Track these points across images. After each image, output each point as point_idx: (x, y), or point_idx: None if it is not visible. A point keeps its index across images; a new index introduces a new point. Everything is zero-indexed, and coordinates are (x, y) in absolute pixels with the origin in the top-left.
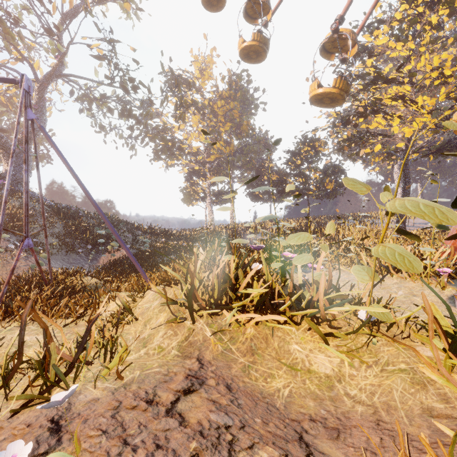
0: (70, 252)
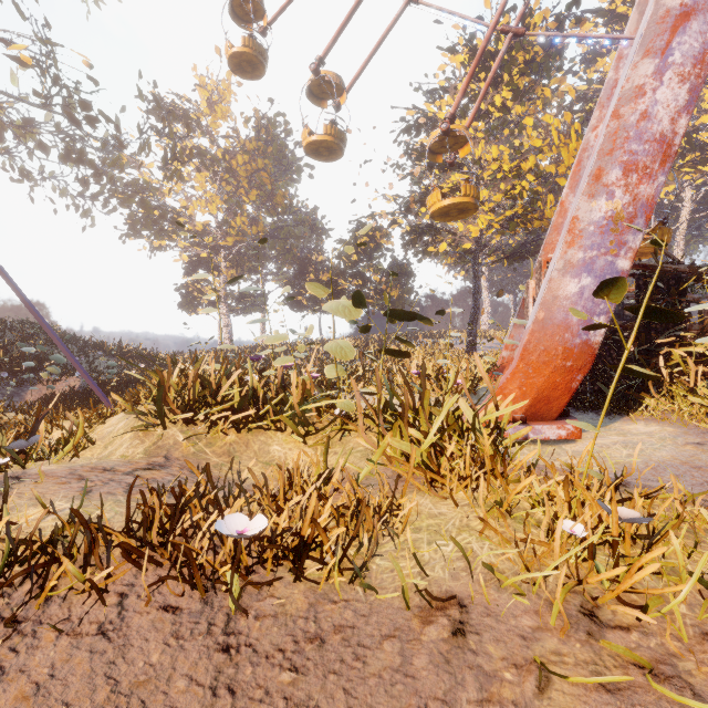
0: None
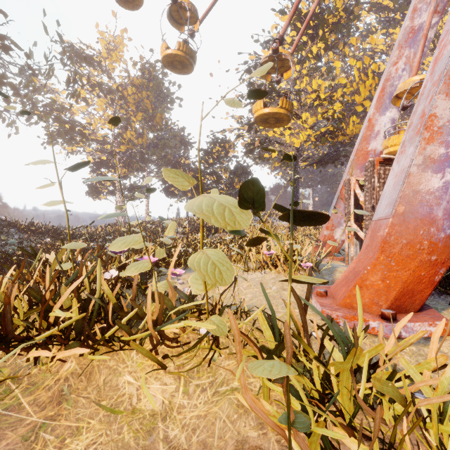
0: None
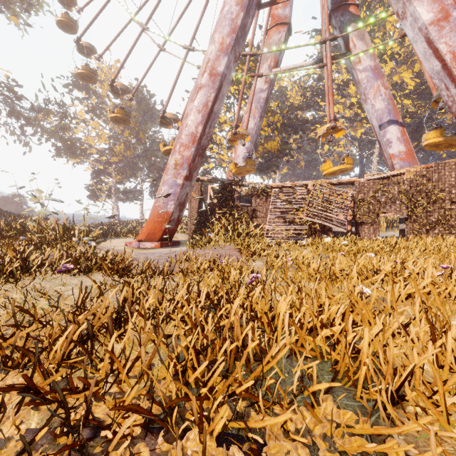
0: None
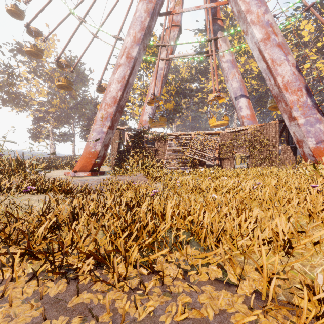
0: None
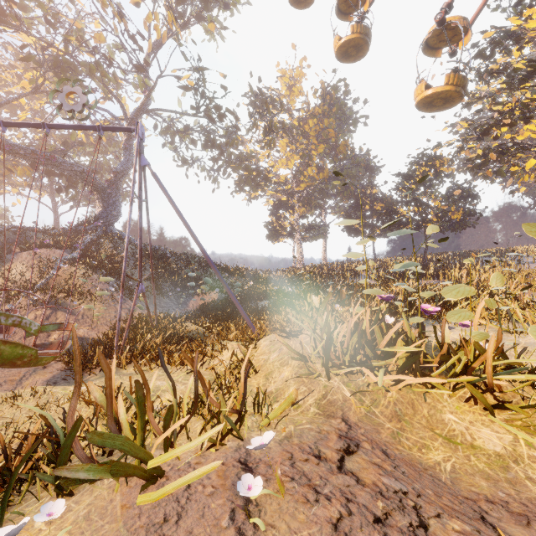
0: (161, 295)
